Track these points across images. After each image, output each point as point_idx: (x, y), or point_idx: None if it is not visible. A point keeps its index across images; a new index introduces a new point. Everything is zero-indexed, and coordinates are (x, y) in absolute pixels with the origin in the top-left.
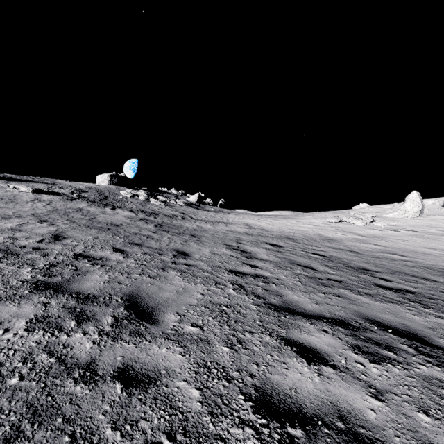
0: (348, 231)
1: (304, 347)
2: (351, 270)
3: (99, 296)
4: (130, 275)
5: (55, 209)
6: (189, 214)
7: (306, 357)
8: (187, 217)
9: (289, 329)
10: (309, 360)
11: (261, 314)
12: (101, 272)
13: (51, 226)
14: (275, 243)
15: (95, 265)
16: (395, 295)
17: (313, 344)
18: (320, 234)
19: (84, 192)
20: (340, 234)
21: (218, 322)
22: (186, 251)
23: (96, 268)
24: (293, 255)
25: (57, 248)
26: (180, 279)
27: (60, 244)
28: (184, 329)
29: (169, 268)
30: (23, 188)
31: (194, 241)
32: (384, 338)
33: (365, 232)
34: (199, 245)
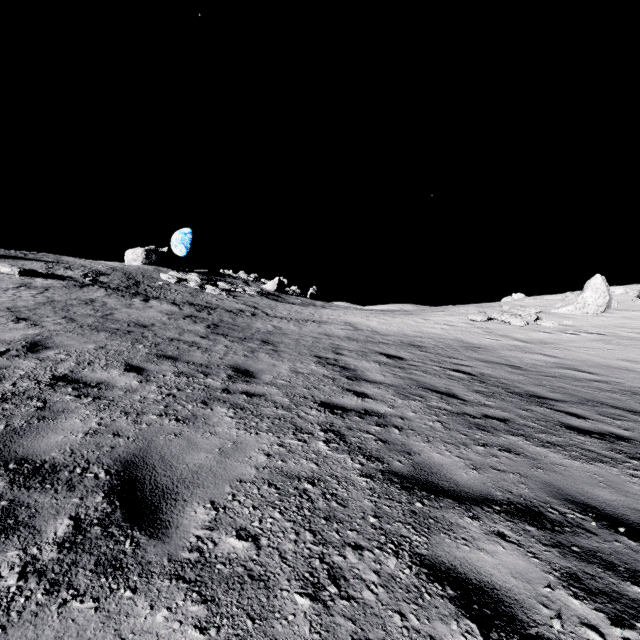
0: (502, 334)
1: (468, 584)
2: (518, 399)
3: (63, 466)
4: (140, 416)
5: (49, 300)
6: (262, 309)
7: (477, 616)
8: (260, 313)
9: (433, 534)
10: (484, 625)
11: (376, 498)
12: (88, 413)
13: (32, 328)
14: (393, 354)
15: (82, 397)
16: (601, 446)
17: (486, 574)
18: (460, 339)
19: (104, 275)
20: (490, 338)
21: (291, 522)
22: (251, 369)
23: (81, 404)
24: (422, 374)
25: (27, 365)
26: (232, 422)
27: (33, 359)
28: (218, 548)
29: (216, 402)
30: (4, 268)
31: (266, 350)
32: (617, 548)
33: (527, 335)
34: (273, 357)
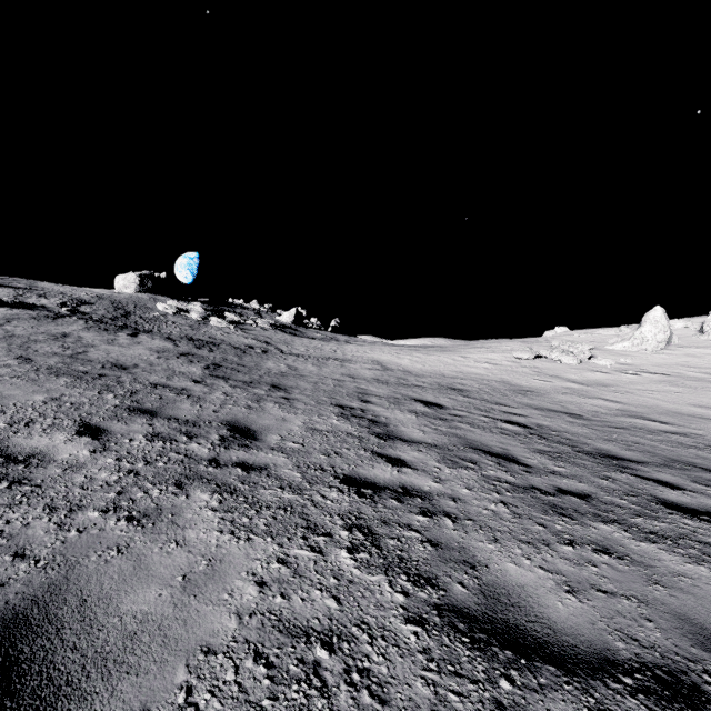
0: (553, 374)
1: None
2: (591, 462)
3: None
4: (73, 514)
5: (7, 334)
6: (276, 344)
7: None
8: (273, 350)
9: None
10: None
11: (435, 675)
12: None
13: None
14: (431, 401)
15: None
16: None
17: None
18: (506, 381)
19: (87, 304)
20: (540, 379)
21: None
22: (254, 426)
23: None
24: (469, 427)
25: None
26: (213, 519)
27: None
28: None
29: (196, 482)
30: None
31: (276, 399)
32: None
33: (581, 375)
34: (284, 409)
